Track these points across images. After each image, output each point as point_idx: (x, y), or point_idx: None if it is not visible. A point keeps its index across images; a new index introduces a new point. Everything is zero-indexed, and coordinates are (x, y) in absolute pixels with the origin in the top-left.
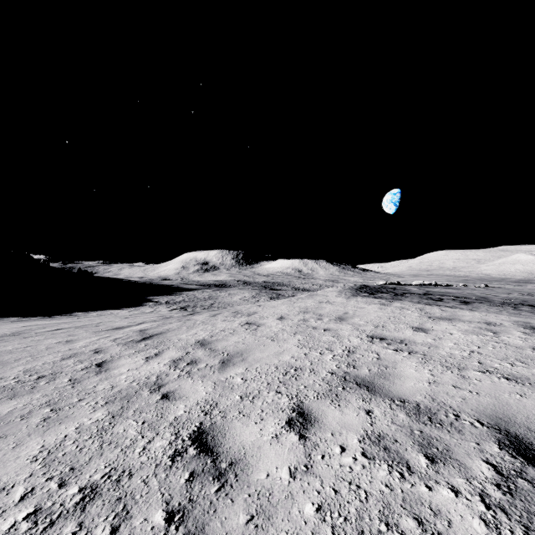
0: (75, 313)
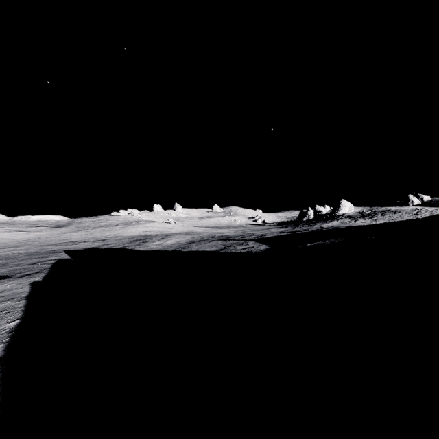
0: None
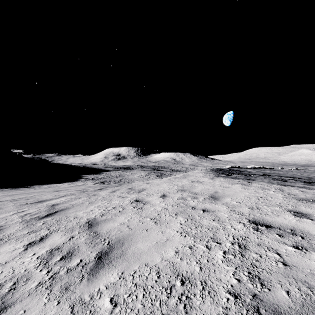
0: (34, 185)
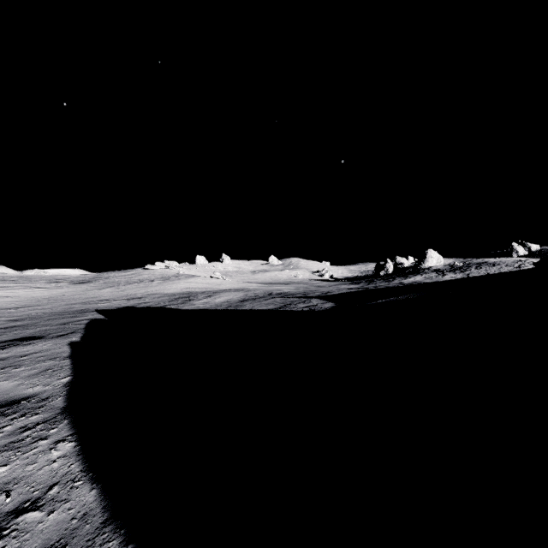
0: None
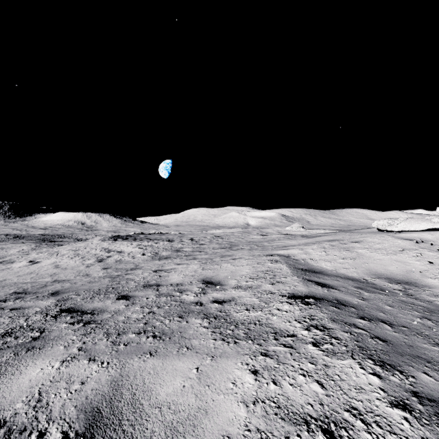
0: None
